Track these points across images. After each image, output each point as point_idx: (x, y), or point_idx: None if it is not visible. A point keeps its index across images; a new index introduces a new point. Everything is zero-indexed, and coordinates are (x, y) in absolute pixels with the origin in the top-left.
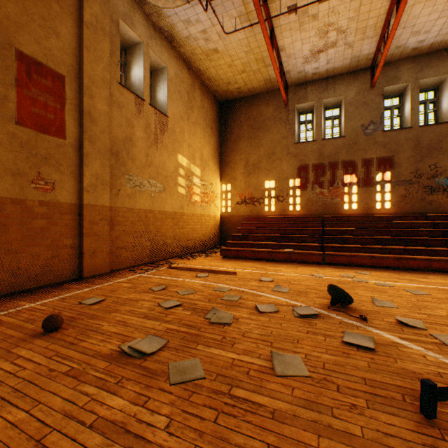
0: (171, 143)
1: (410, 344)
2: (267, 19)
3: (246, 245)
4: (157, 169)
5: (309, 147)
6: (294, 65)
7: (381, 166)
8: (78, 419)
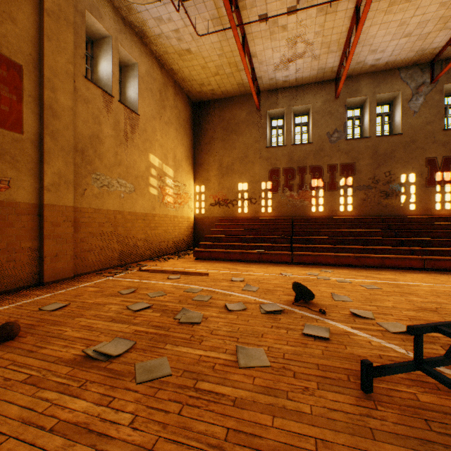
0: (142, 142)
1: (359, 332)
2: (239, 26)
3: (219, 246)
4: (127, 169)
5: (280, 151)
6: (265, 72)
7: (344, 172)
8: (37, 425)
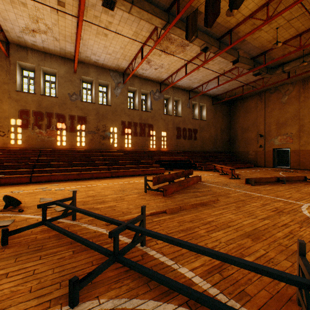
0: None
1: (37, 216)
2: None
3: None
4: None
5: (31, 97)
6: (12, 29)
7: (80, 121)
8: None
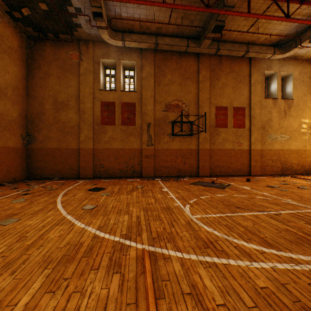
0: (295, 112)
1: None
2: None
3: None
4: (285, 129)
5: None
6: None
7: None
8: (259, 188)
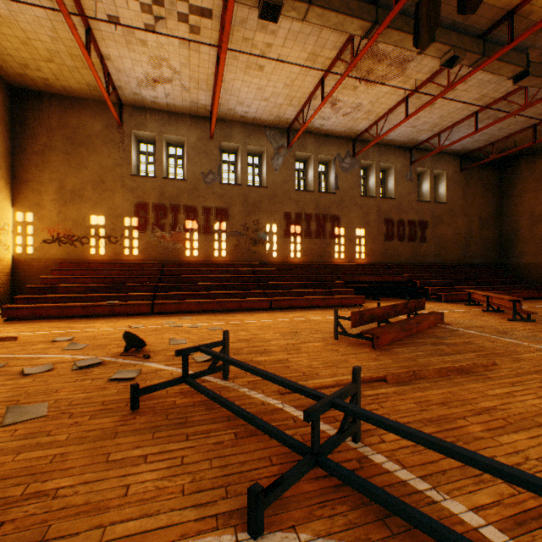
0: None
1: (170, 367)
2: (78, 15)
3: (52, 300)
4: None
5: (150, 183)
6: (127, 83)
7: (219, 216)
8: None
